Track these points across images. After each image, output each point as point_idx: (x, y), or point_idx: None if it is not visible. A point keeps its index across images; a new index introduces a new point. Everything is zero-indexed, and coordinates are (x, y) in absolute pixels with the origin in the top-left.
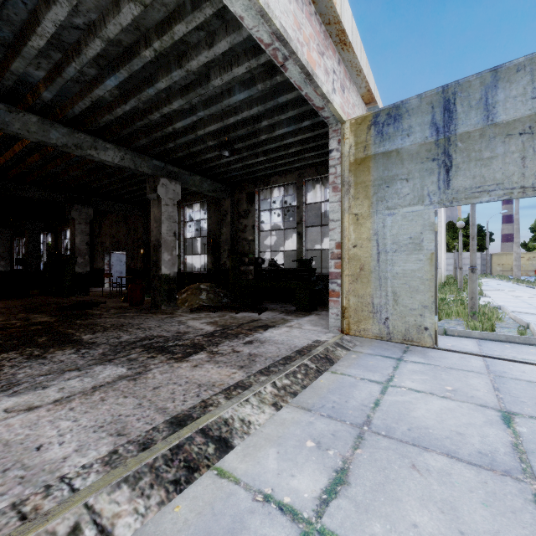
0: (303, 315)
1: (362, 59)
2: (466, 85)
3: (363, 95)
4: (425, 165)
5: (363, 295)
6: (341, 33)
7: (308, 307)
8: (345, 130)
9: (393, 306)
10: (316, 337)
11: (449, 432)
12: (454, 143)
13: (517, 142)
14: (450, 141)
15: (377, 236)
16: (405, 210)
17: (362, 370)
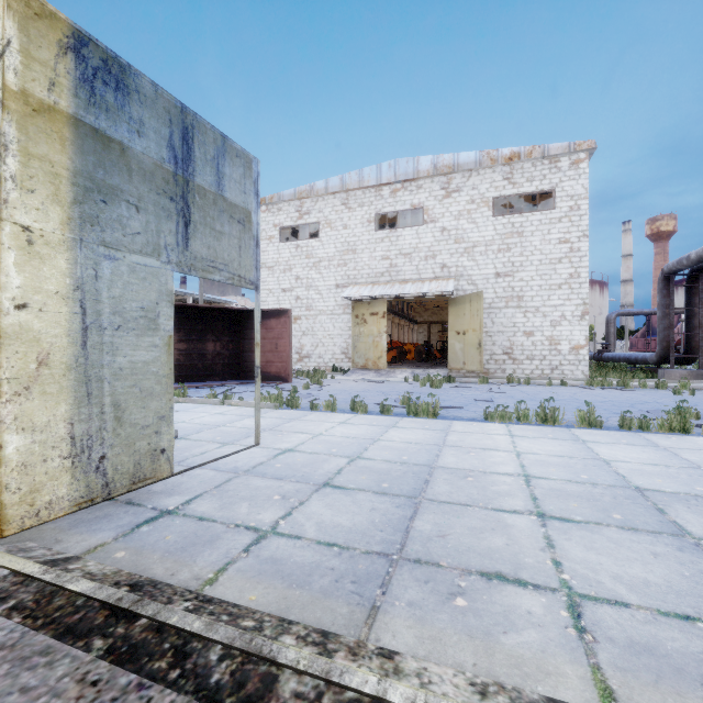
0: None
1: None
2: (203, 128)
3: None
4: (163, 200)
5: (47, 423)
6: None
7: None
8: None
9: (115, 429)
10: None
11: (374, 513)
12: (193, 192)
13: (237, 229)
14: (190, 186)
15: (82, 293)
16: (136, 259)
17: (208, 549)
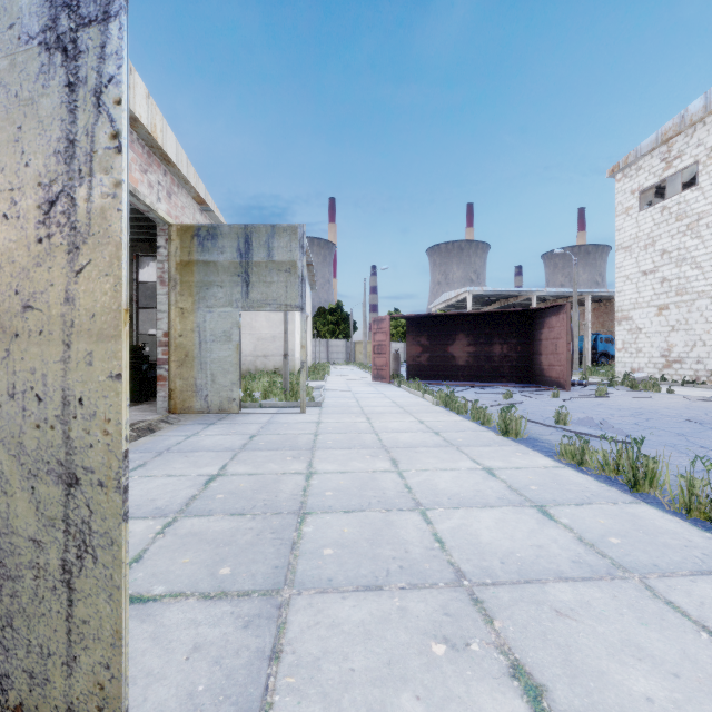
0: (132, 405)
1: (189, 172)
2: (258, 229)
3: (194, 197)
4: (234, 278)
5: (188, 378)
6: (165, 156)
7: (139, 398)
8: (172, 232)
9: (211, 385)
10: (142, 418)
11: (216, 445)
12: (251, 267)
13: (284, 276)
14: (249, 265)
15: (199, 329)
16: (220, 310)
17: (178, 432)
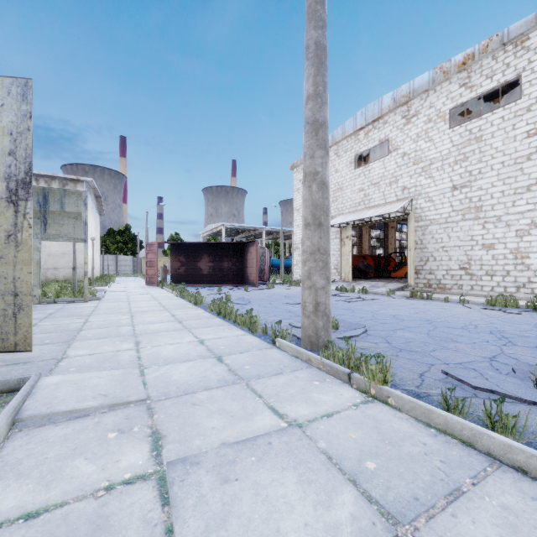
0: None
1: None
2: (53, 191)
3: None
4: (35, 220)
5: None
6: None
7: None
8: None
9: None
10: None
11: None
12: (48, 214)
13: (73, 221)
14: (47, 212)
15: None
16: None
17: None
